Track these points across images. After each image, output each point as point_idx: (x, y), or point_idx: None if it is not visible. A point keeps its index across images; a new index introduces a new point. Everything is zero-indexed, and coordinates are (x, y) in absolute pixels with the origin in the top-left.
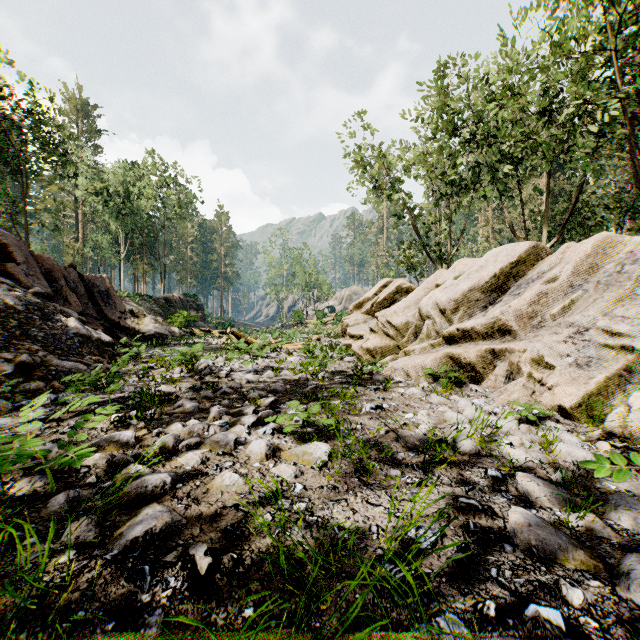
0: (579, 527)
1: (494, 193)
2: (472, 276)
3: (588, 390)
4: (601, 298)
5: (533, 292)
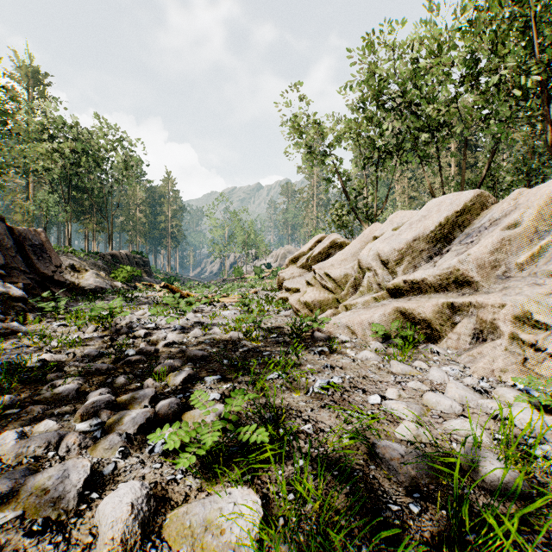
0: None
1: (417, 158)
2: (414, 226)
3: None
4: None
5: (494, 238)
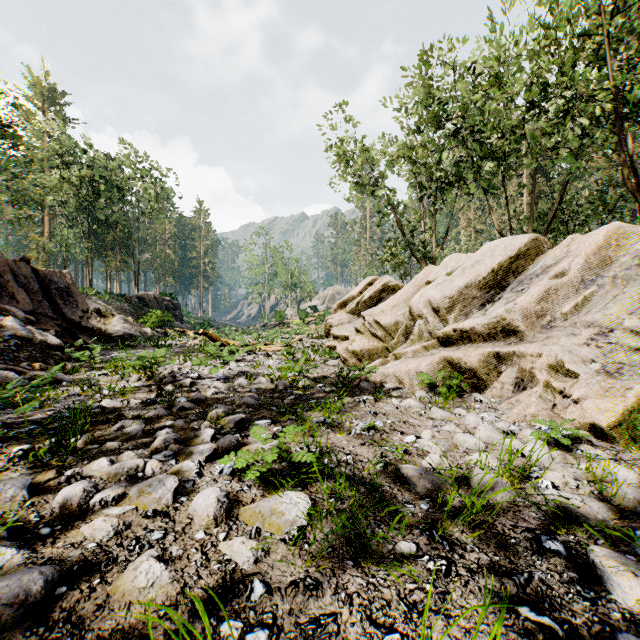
0: None
1: (480, 190)
2: (467, 271)
3: (626, 404)
4: (622, 294)
5: (541, 288)
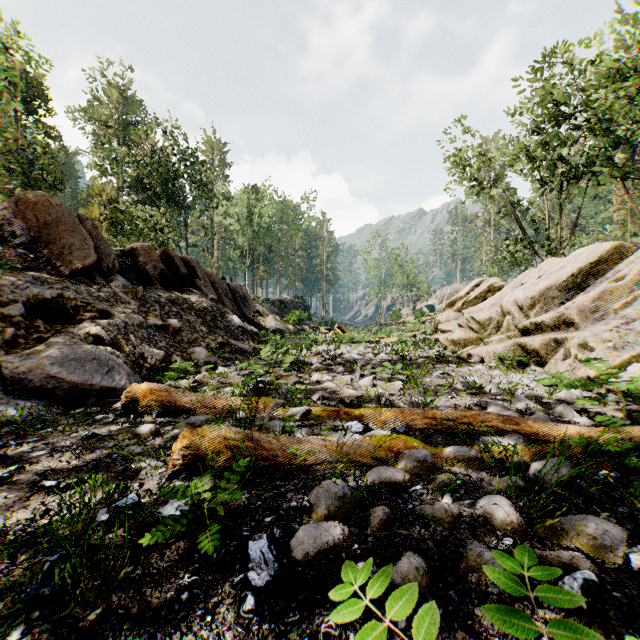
0: (528, 413)
1: (611, 180)
2: (551, 276)
3: (612, 365)
4: None
5: (597, 290)
